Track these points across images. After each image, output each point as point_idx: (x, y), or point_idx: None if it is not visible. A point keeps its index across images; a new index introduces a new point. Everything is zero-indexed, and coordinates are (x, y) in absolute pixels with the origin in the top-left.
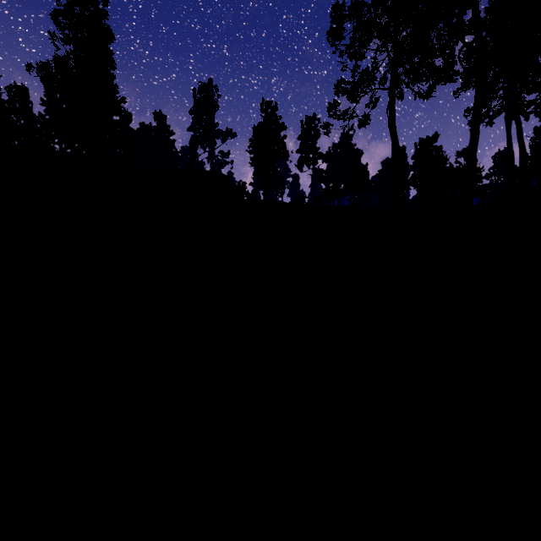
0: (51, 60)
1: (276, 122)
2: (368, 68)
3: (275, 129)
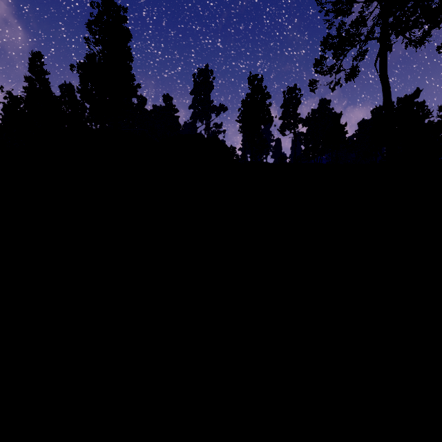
0: (84, 57)
1: (262, 92)
2: (358, 18)
3: (261, 98)
